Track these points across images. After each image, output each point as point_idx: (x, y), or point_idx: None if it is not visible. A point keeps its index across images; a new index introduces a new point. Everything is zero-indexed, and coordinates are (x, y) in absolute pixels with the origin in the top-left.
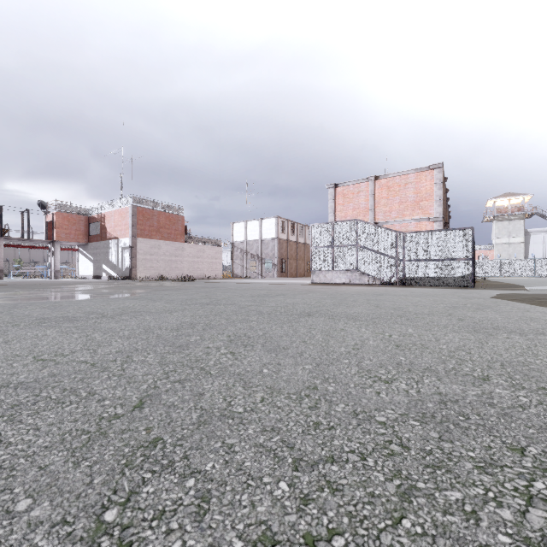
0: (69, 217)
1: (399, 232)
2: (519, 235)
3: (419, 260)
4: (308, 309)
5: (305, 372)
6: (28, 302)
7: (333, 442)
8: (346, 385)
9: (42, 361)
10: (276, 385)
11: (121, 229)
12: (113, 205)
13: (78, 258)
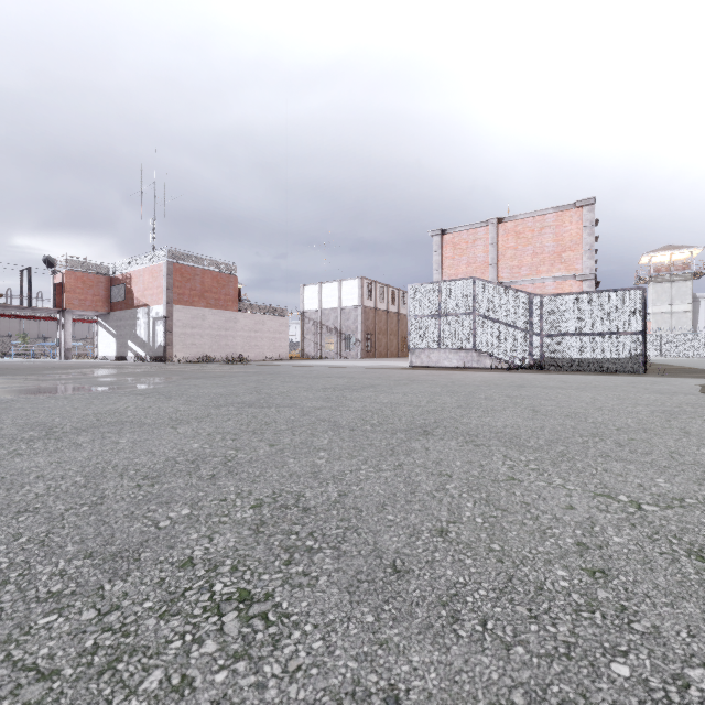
0: (84, 278)
1: (535, 295)
2: (684, 301)
3: (564, 334)
4: (420, 418)
5: None
6: None
7: None
8: None
9: None
10: None
11: (153, 293)
12: (142, 261)
13: (97, 332)
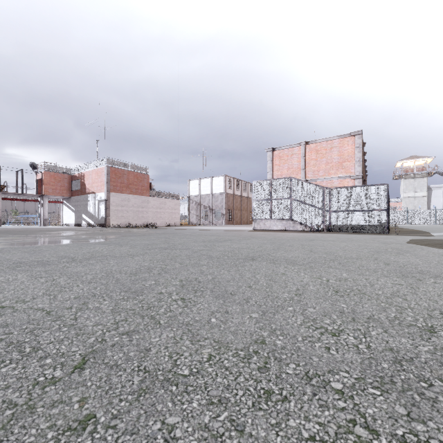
0: (55, 176)
1: (326, 188)
2: (422, 190)
3: (342, 210)
4: (252, 254)
5: (252, 321)
6: (13, 246)
7: (289, 422)
8: (294, 339)
9: (1, 308)
10: (224, 337)
11: (98, 185)
12: (91, 166)
13: (62, 209)
